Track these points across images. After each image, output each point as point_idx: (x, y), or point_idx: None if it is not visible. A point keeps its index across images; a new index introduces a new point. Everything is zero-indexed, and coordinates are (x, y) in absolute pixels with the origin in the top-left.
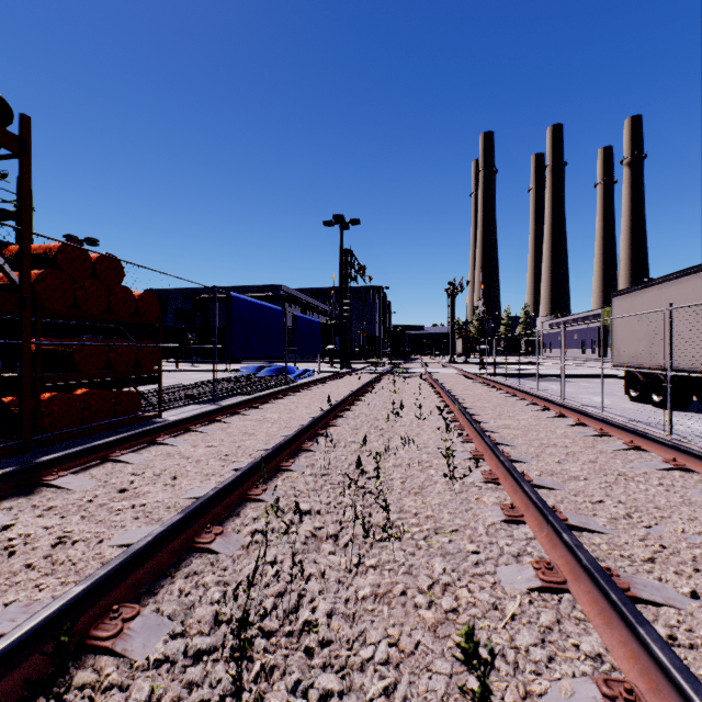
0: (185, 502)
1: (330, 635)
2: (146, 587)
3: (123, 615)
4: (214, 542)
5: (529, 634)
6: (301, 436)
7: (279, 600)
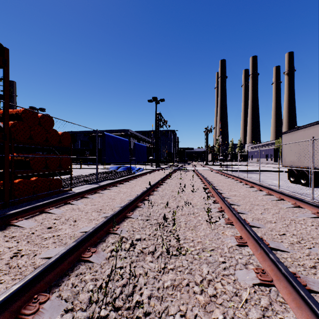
0: (79, 234)
1: (150, 310)
2: (55, 282)
3: (40, 300)
4: (91, 256)
5: (256, 312)
6: (136, 200)
7: (123, 289)
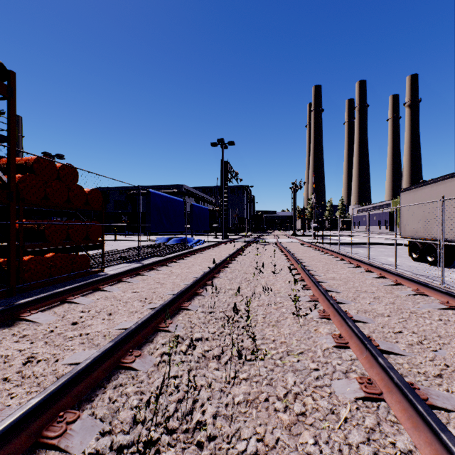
0: (116, 332)
1: (215, 432)
2: (85, 396)
3: (67, 419)
4: (134, 362)
5: (358, 434)
6: (195, 285)
7: (179, 405)
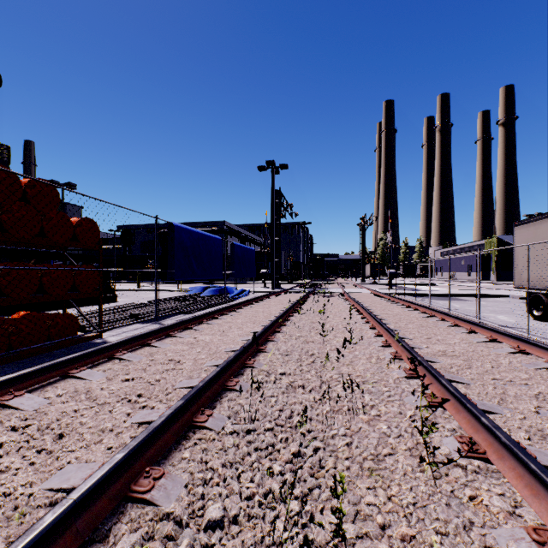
0: (39, 501)
1: None
2: None
3: None
4: None
5: None
6: (226, 370)
7: None
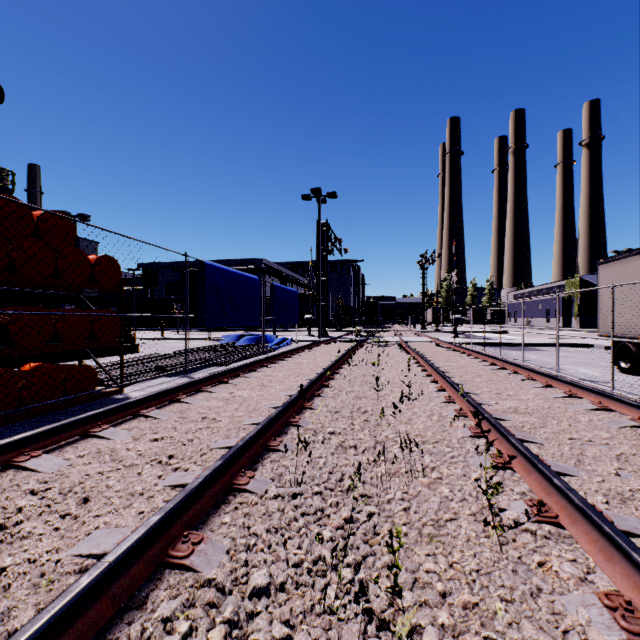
0: (68, 567)
1: None
2: None
3: None
4: None
5: None
6: (268, 428)
7: None
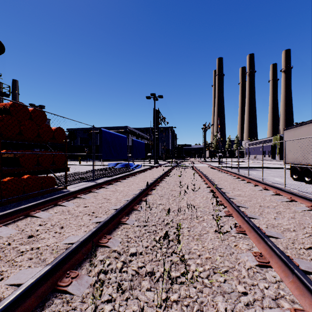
0: (62, 247)
1: None
2: None
3: None
4: (70, 285)
5: None
6: (133, 201)
7: None
